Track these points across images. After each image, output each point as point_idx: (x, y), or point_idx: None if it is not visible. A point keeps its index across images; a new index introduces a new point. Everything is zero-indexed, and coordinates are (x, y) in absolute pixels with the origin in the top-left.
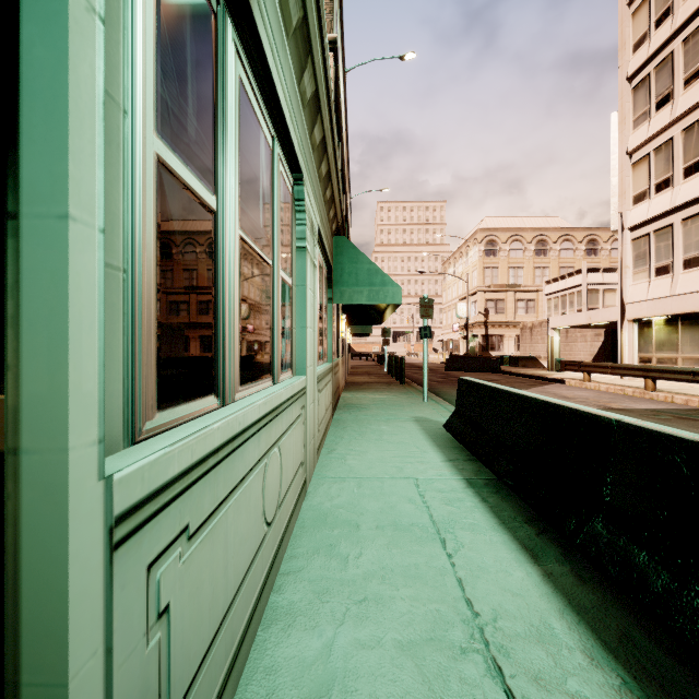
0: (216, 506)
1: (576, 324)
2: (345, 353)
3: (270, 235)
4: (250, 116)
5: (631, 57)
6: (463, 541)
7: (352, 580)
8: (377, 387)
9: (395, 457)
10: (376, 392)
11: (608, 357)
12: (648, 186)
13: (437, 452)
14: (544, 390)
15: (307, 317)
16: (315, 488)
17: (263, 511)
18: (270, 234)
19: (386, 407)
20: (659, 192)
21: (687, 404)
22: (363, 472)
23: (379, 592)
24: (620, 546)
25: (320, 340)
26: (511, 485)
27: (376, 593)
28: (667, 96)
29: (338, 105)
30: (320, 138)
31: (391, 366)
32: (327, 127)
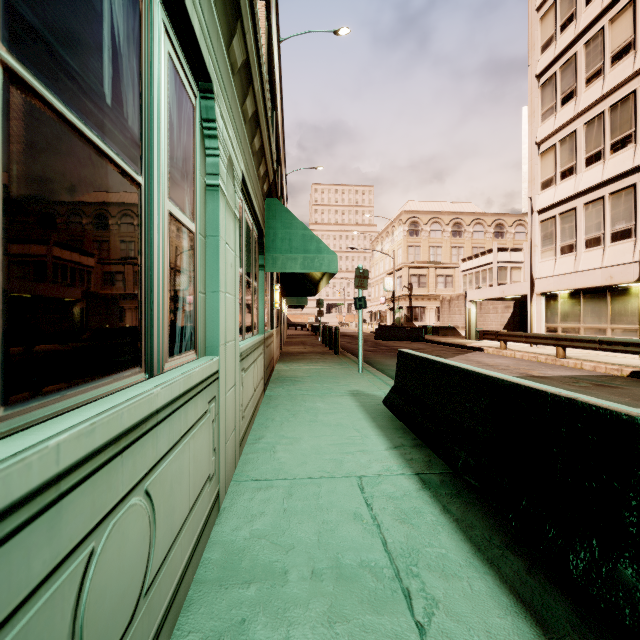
0: None
1: (491, 297)
2: (281, 323)
3: (138, 133)
4: None
5: (540, 57)
6: (435, 592)
7: None
8: (312, 357)
9: (333, 444)
10: (310, 363)
11: (517, 327)
12: (554, 173)
13: (379, 436)
14: (467, 358)
15: (221, 278)
16: (232, 501)
17: None
18: (138, 132)
19: (321, 380)
20: (564, 179)
21: (595, 370)
22: (295, 470)
23: None
24: None
25: (248, 309)
26: (475, 486)
27: None
28: (571, 93)
29: (271, 65)
30: (242, 59)
31: (325, 336)
32: (251, 47)
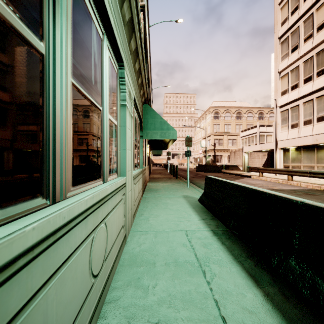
0: (30, 296)
1: (255, 150)
2: (149, 163)
3: (100, 91)
4: (83, 7)
5: (280, 28)
6: (215, 271)
7: (150, 305)
8: (164, 180)
9: (175, 218)
10: (164, 182)
11: (269, 165)
12: (287, 87)
13: (196, 215)
14: (242, 181)
15: (126, 143)
16: (131, 238)
17: (91, 270)
18: (100, 91)
19: (169, 190)
20: (292, 90)
21: (307, 187)
22: (157, 227)
23: (168, 314)
24: (309, 277)
25: (135, 157)
26: (237, 234)
27: (165, 315)
28: (296, 46)
29: (145, 40)
30: (134, 47)
31: (171, 170)
32: (138, 42)
